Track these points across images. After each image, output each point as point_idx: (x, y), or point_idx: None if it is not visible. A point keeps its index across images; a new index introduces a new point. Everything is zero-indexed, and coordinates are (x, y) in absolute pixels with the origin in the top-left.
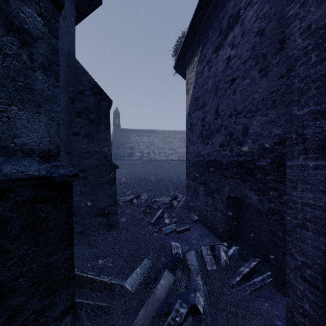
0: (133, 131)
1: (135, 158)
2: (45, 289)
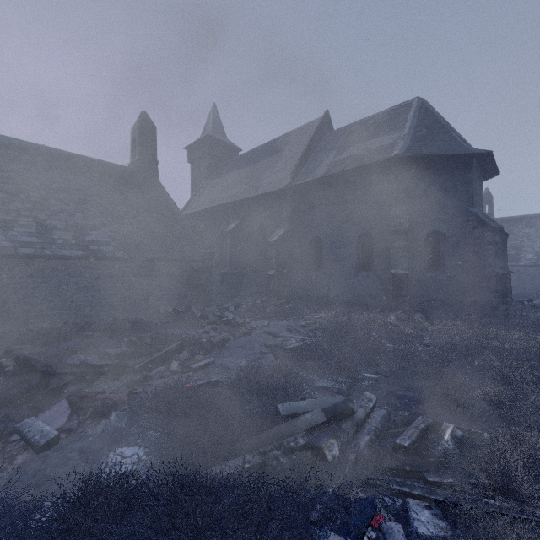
0: (518, 219)
1: (523, 262)
2: (502, 295)
